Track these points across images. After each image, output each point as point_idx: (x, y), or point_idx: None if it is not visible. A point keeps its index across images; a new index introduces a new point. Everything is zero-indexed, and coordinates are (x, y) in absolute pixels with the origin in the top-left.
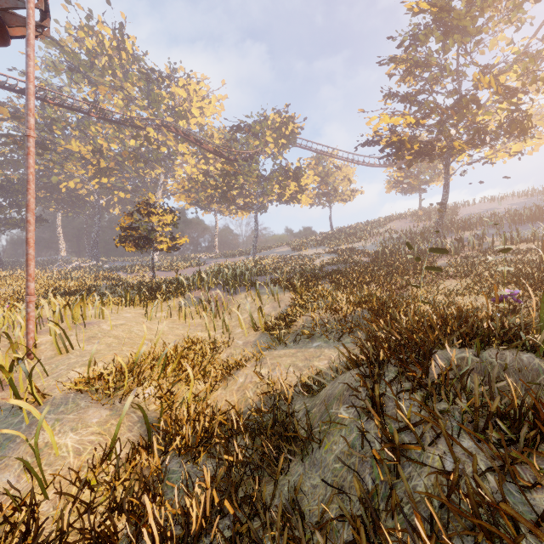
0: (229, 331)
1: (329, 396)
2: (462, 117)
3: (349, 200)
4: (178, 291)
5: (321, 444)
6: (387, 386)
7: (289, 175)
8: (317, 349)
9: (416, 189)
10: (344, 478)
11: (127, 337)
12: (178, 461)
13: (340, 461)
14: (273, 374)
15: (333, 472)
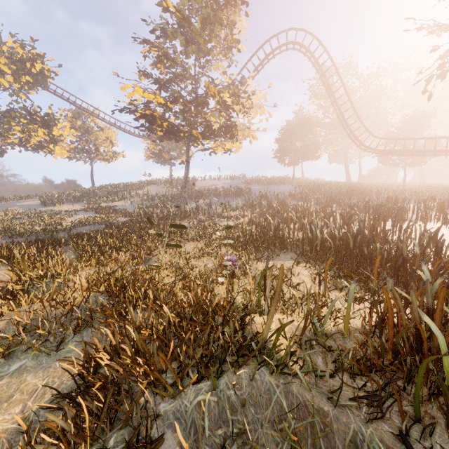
0: None
1: None
2: (198, 113)
3: (112, 160)
4: None
5: None
6: None
7: (36, 119)
8: (14, 378)
9: (168, 162)
10: None
11: None
12: None
13: None
14: None
15: None
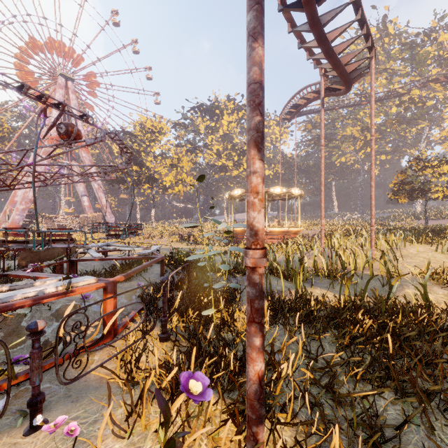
0: None
1: None
2: None
3: None
4: None
5: None
6: None
7: None
8: None
9: None
10: None
11: (432, 259)
12: None
13: None
14: None
15: None
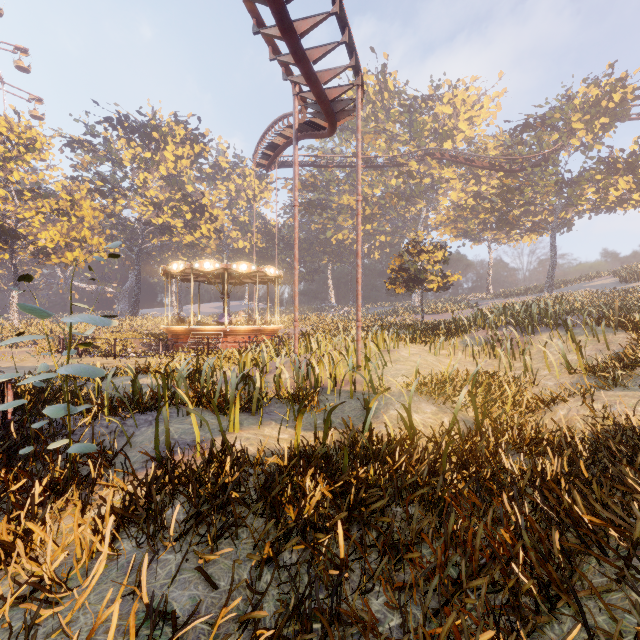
0: (531, 372)
1: None
2: None
3: None
4: (459, 330)
5: None
6: None
7: (615, 168)
8: None
9: None
10: None
11: (424, 363)
12: (509, 452)
13: None
14: (609, 410)
15: None
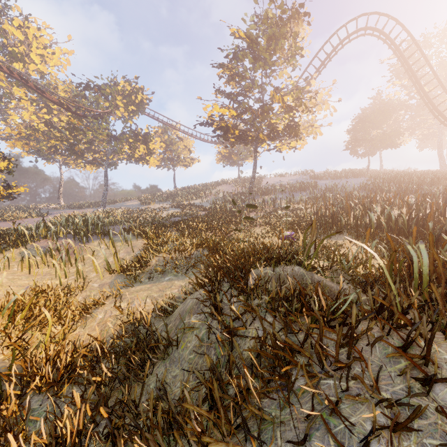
0: (83, 277)
1: (182, 312)
2: (264, 118)
3: (189, 166)
4: (18, 242)
5: (179, 345)
6: (223, 296)
7: (139, 138)
8: (169, 282)
9: (237, 163)
10: (197, 363)
11: None
12: (38, 399)
13: (193, 353)
14: (132, 306)
15: (189, 361)
